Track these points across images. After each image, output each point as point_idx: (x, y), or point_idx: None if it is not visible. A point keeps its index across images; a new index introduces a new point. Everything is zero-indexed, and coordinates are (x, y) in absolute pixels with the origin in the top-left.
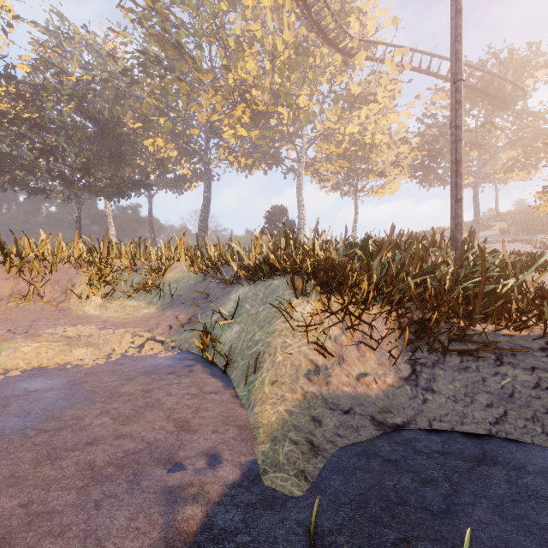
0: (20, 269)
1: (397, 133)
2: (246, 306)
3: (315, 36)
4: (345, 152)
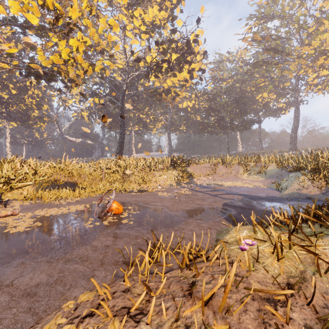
0: (226, 166)
1: None
2: (291, 178)
3: None
4: None
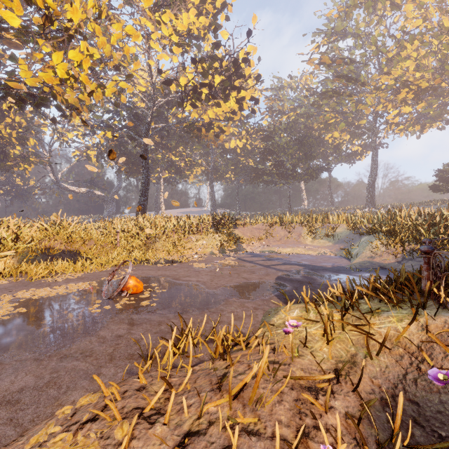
0: (285, 227)
1: None
2: (363, 243)
3: None
4: None
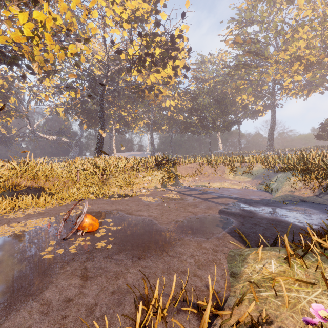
0: (212, 166)
1: None
2: (279, 179)
3: None
4: None
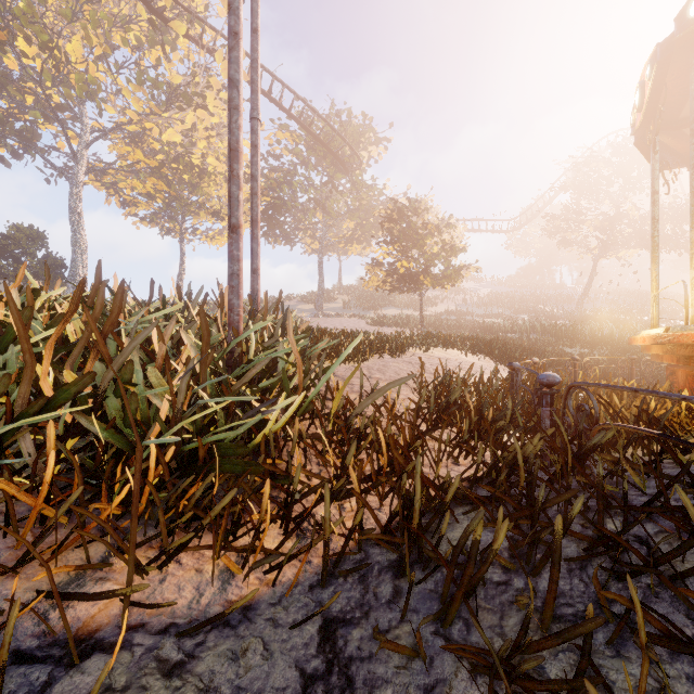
0: None
1: None
2: None
3: None
4: (161, 168)
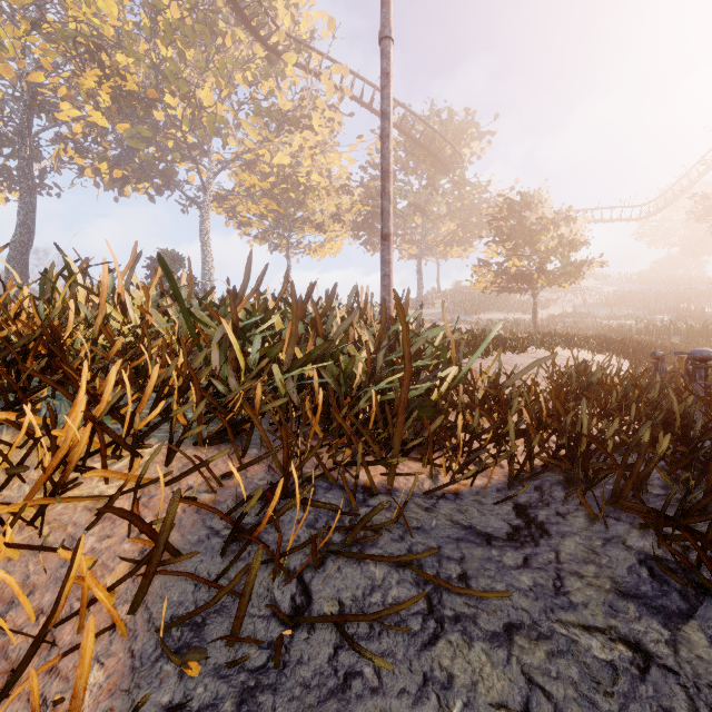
0: None
1: (338, 178)
2: None
3: (227, 8)
4: (272, 189)
